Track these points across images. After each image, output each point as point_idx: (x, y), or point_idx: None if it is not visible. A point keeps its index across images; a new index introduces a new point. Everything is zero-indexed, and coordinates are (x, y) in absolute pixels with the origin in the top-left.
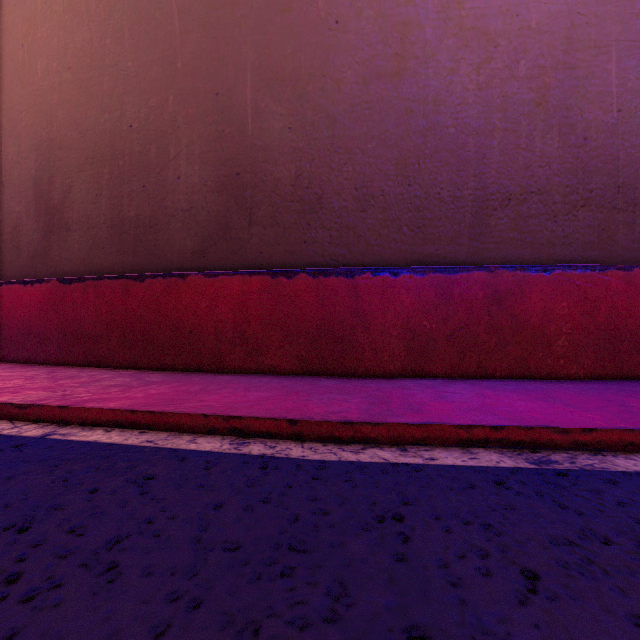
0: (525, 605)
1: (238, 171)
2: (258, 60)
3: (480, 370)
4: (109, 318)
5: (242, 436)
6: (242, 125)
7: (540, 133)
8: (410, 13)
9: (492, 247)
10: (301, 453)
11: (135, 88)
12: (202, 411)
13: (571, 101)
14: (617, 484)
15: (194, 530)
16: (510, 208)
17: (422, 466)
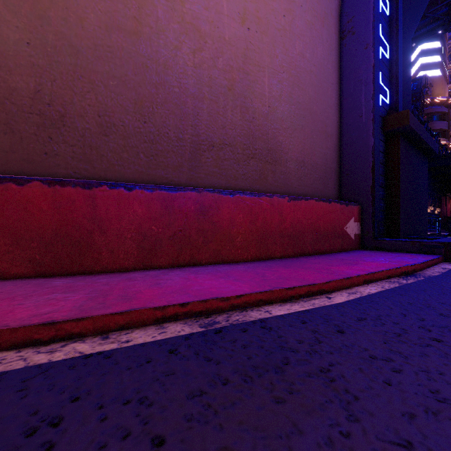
0: None
1: None
2: None
3: (192, 260)
4: None
5: None
6: None
7: (230, 108)
8: None
9: (203, 176)
10: None
11: None
12: None
13: (247, 93)
14: (247, 331)
15: None
16: (214, 152)
17: (114, 351)
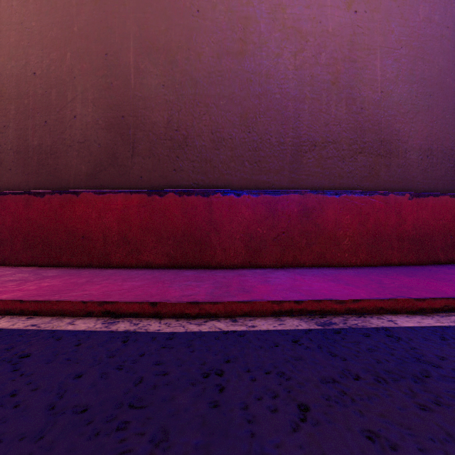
0: (296, 431)
1: (123, 114)
2: (139, 32)
3: (295, 261)
4: (13, 226)
5: (114, 317)
6: (126, 80)
7: (334, 102)
8: (250, 11)
9: (304, 178)
10: (157, 327)
11: (38, 43)
12: (82, 299)
13: (353, 83)
14: (370, 336)
15: (51, 398)
16: (316, 152)
17: (245, 332)
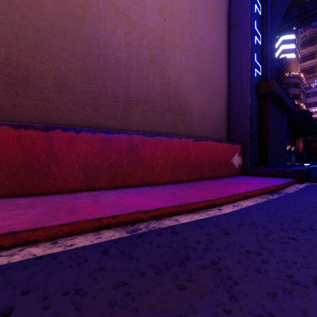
0: None
1: None
2: None
3: (124, 183)
4: None
5: None
6: None
7: (152, 75)
8: None
9: (132, 123)
10: None
11: None
12: None
13: (163, 65)
14: (160, 235)
15: None
16: (140, 106)
17: (60, 253)
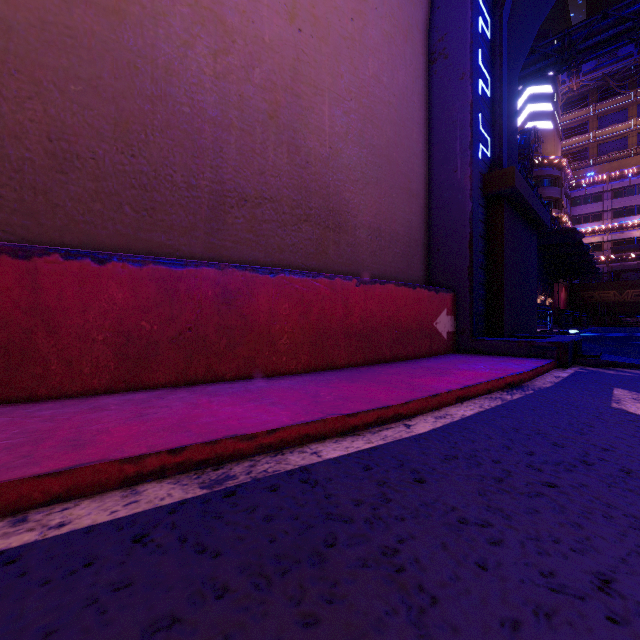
0: None
1: None
2: None
3: (210, 374)
4: None
5: None
6: None
7: (273, 144)
8: None
9: (229, 245)
10: None
11: None
12: None
13: (297, 125)
14: (277, 490)
15: None
16: (247, 209)
17: (28, 548)
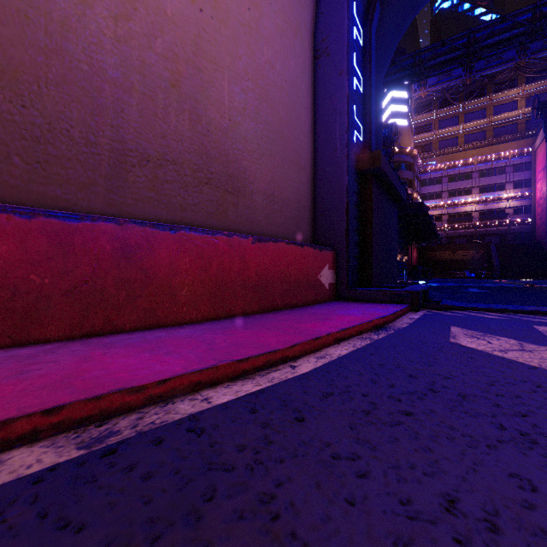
0: None
1: None
2: None
3: (108, 326)
4: None
5: None
6: None
7: (175, 111)
8: None
9: (131, 202)
10: None
11: None
12: None
13: (199, 96)
14: (162, 442)
15: None
16: (149, 169)
17: None
